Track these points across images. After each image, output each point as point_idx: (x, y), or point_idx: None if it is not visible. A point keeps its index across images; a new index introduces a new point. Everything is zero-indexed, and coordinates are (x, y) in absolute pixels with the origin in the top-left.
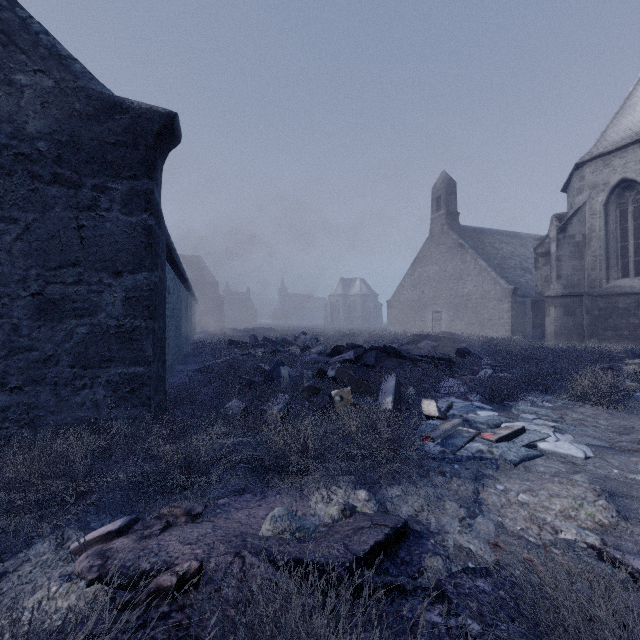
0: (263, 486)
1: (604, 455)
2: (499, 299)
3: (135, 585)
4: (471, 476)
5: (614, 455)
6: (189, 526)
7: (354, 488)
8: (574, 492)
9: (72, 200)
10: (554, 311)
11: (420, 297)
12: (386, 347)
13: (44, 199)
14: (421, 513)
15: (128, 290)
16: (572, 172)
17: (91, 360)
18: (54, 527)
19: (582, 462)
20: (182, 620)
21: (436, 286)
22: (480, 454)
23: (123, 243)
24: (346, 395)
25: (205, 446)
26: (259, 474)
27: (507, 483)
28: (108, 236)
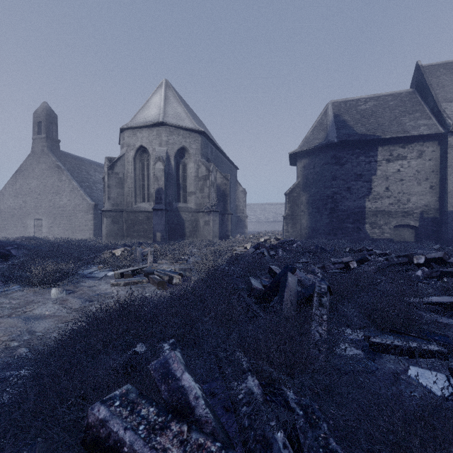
0: None
1: None
2: (86, 211)
3: None
4: None
5: None
6: None
7: None
8: None
9: None
10: (106, 220)
11: (22, 206)
12: None
13: None
14: None
15: None
16: (120, 133)
17: None
18: None
19: None
20: None
21: (38, 197)
22: None
23: None
24: None
25: None
26: None
27: None
28: None
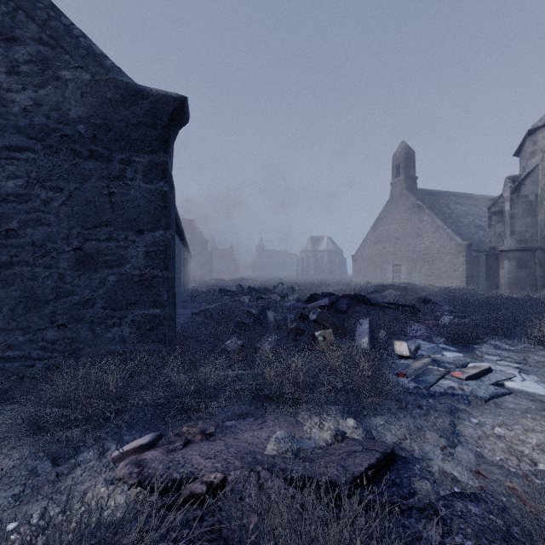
0: (262, 412)
1: None
2: (454, 253)
3: (168, 491)
4: (446, 410)
5: None
6: (205, 443)
7: (342, 416)
8: None
9: (104, 172)
10: (508, 264)
11: (381, 252)
12: (356, 295)
13: (83, 171)
14: (404, 441)
15: (148, 245)
16: (525, 138)
17: (119, 303)
18: (96, 439)
19: None
20: (215, 523)
21: (396, 242)
22: (452, 390)
23: (144, 206)
24: (328, 336)
25: (212, 376)
26: (258, 401)
27: (480, 417)
28: (132, 201)
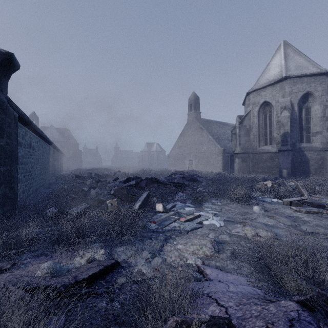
0: (54, 251)
1: (228, 225)
2: (217, 154)
3: None
4: (163, 238)
5: (232, 225)
6: None
7: (101, 248)
8: (202, 242)
9: None
10: (237, 160)
11: (183, 153)
12: (152, 178)
13: None
14: (130, 258)
15: None
16: (245, 96)
17: None
18: None
19: (217, 229)
20: None
21: (190, 147)
22: (174, 228)
23: None
24: (114, 203)
25: (23, 233)
26: (54, 245)
27: (179, 240)
28: None
